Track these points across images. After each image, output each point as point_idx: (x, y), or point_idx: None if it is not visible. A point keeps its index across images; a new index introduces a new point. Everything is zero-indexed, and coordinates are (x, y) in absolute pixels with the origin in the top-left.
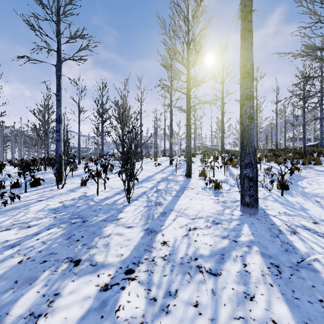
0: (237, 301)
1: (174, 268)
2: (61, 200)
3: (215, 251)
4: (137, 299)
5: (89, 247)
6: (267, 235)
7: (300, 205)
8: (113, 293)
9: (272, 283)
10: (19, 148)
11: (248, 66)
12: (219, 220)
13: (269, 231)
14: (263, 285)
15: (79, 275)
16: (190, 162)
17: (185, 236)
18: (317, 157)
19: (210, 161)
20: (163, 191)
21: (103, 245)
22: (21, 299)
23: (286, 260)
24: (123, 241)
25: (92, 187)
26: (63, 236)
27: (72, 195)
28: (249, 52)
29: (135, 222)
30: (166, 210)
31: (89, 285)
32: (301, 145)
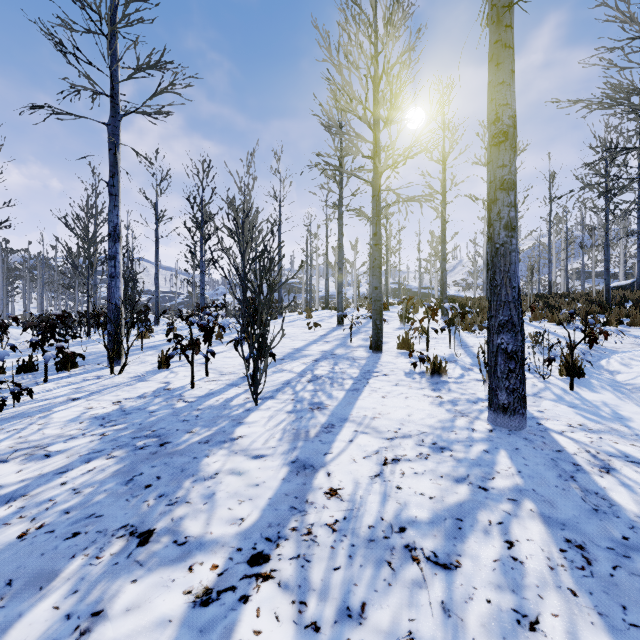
0: (500, 632)
1: (356, 550)
2: (116, 398)
3: (443, 511)
4: (276, 627)
5: (173, 502)
6: (551, 475)
7: (611, 409)
8: (222, 611)
9: (575, 588)
10: (39, 292)
11: (506, 119)
12: (446, 442)
13: (554, 466)
14: (555, 593)
15: (149, 567)
16: (379, 321)
17: (376, 477)
18: (634, 310)
19: (421, 319)
20: (326, 379)
21: (202, 497)
22: (17, 625)
23: (599, 534)
24: (245, 487)
25: (182, 370)
26: (117, 477)
27: (139, 388)
28: (507, 91)
29: (269, 446)
30: (334, 421)
31: (169, 592)
32: (599, 287)
